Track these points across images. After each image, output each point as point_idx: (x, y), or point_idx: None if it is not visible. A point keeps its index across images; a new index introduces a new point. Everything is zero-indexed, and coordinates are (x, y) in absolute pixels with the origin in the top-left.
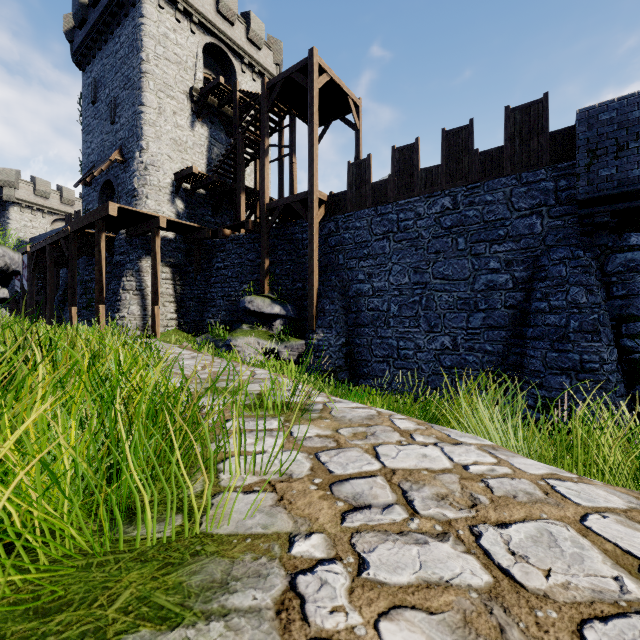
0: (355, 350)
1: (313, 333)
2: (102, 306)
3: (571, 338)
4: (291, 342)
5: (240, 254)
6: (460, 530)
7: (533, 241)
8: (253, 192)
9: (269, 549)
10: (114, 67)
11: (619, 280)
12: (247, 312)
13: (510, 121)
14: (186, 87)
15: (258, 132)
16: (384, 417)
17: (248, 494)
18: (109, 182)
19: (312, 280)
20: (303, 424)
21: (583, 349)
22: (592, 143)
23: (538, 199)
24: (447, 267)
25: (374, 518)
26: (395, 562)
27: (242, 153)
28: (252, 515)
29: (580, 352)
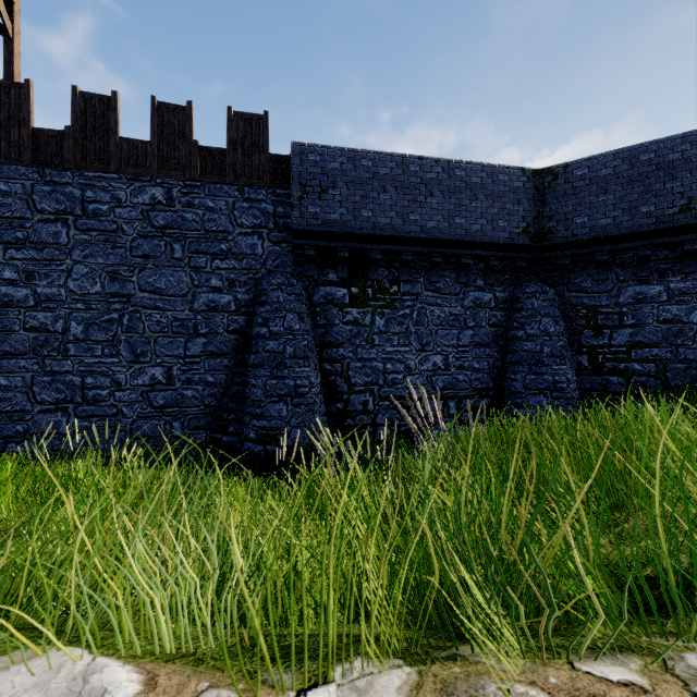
0: None
1: None
2: None
3: (288, 364)
4: None
5: None
6: None
7: (255, 263)
8: None
9: None
10: None
11: (322, 310)
12: None
13: (233, 125)
14: None
15: None
16: None
17: None
18: None
19: None
20: None
21: (297, 374)
22: (303, 178)
23: (260, 219)
24: (159, 278)
25: None
26: None
27: None
28: None
29: (295, 378)
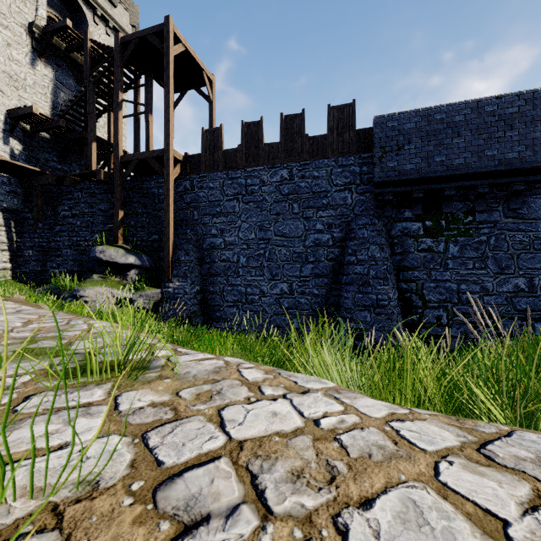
0: (209, 297)
1: (169, 282)
2: None
3: (371, 283)
4: (146, 291)
5: (91, 203)
6: (323, 529)
7: (346, 210)
8: (106, 143)
9: None
10: None
11: (398, 241)
12: (98, 262)
13: (331, 116)
14: (24, 20)
15: (112, 86)
16: (232, 368)
17: None
18: None
19: (168, 232)
20: (136, 389)
21: (378, 291)
22: (383, 142)
23: (349, 178)
24: (285, 227)
25: None
26: None
27: (93, 102)
28: None
29: (376, 293)
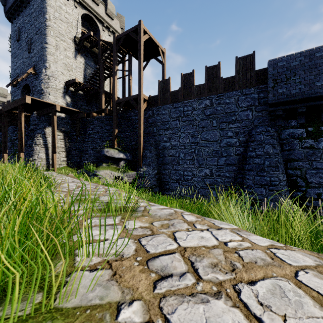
0: (162, 176)
1: (140, 168)
2: (22, 153)
3: (266, 170)
4: (129, 172)
5: (102, 126)
6: (228, 289)
7: (248, 123)
8: (109, 94)
9: (102, 318)
10: (30, 22)
11: (287, 142)
12: (105, 157)
13: (237, 64)
14: (72, 36)
15: (111, 63)
16: (178, 214)
17: (93, 272)
18: (27, 85)
19: (140, 140)
20: (132, 220)
21: (271, 175)
22: (275, 76)
23: (250, 102)
24: (208, 135)
25: (174, 284)
26: (189, 320)
27: (103, 73)
28: (93, 289)
29: (270, 176)
